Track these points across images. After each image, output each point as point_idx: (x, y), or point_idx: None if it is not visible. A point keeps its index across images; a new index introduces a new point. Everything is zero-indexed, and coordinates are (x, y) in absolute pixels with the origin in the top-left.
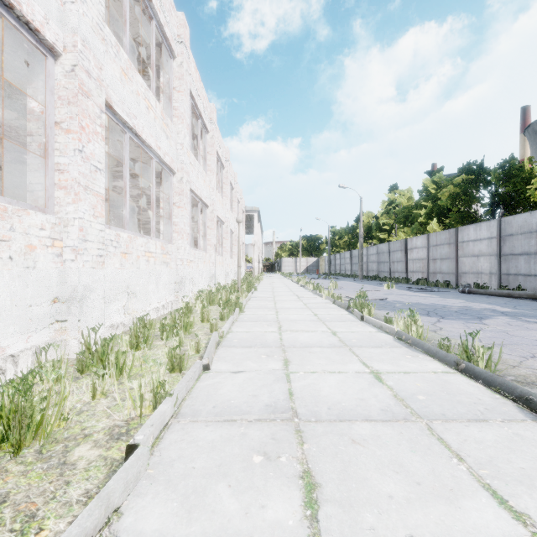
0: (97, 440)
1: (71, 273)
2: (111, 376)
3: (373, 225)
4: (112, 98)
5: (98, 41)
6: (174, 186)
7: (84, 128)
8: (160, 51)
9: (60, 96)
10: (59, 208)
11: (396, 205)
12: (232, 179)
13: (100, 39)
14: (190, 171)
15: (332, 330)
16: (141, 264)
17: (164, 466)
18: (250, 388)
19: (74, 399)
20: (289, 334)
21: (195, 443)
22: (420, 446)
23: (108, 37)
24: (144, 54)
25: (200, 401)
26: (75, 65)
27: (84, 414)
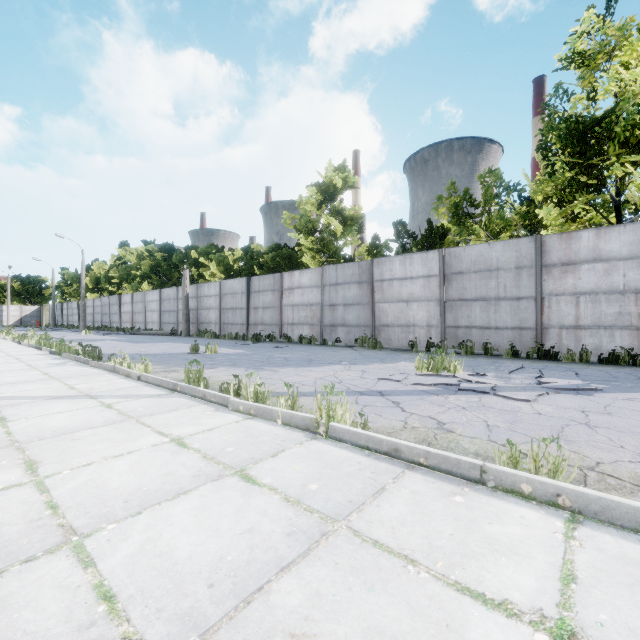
0: None
1: None
2: None
3: (103, 277)
4: None
5: None
6: None
7: None
8: None
9: None
10: None
11: (125, 261)
12: None
13: None
14: None
15: None
16: None
17: None
18: None
19: None
20: None
21: None
22: None
23: None
24: None
25: None
26: None
27: None
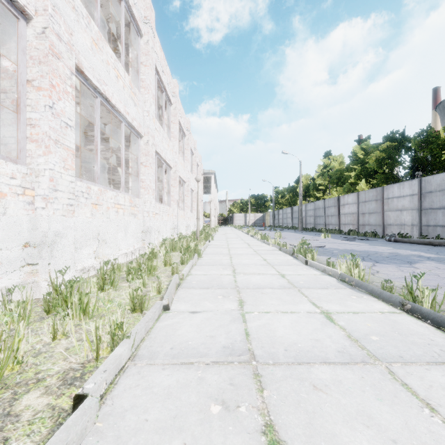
0: (49, 386)
1: (42, 219)
2: (74, 316)
3: (311, 185)
4: (83, 64)
5: (69, 9)
6: (142, 148)
7: (54, 87)
8: (129, 31)
9: (32, 56)
10: (31, 160)
11: (330, 168)
12: (192, 145)
13: (70, 7)
14: (156, 136)
15: (281, 273)
16: (111, 215)
17: (114, 417)
18: (207, 329)
19: (35, 340)
20: (243, 276)
21: (150, 389)
22: (386, 393)
23: (79, 8)
24: (116, 34)
25: (159, 342)
26: (46, 28)
27: (41, 355)
